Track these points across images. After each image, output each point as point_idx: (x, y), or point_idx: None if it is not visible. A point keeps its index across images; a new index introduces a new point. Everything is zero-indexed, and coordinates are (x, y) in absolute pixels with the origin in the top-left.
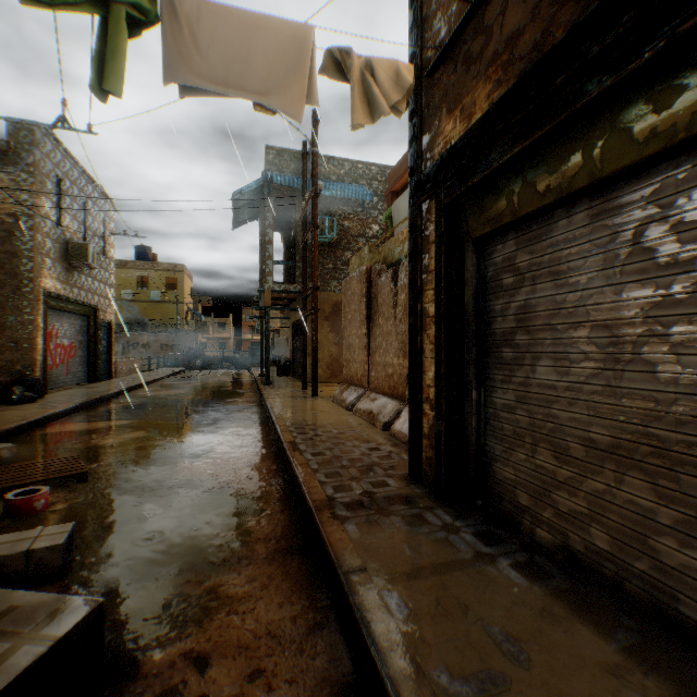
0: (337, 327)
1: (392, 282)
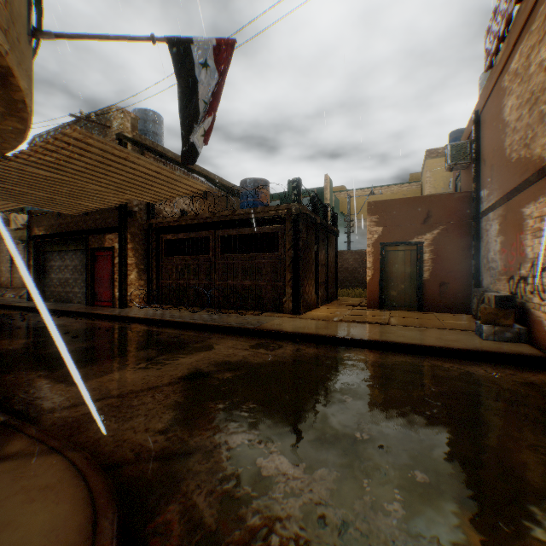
0: None
1: (25, 249)
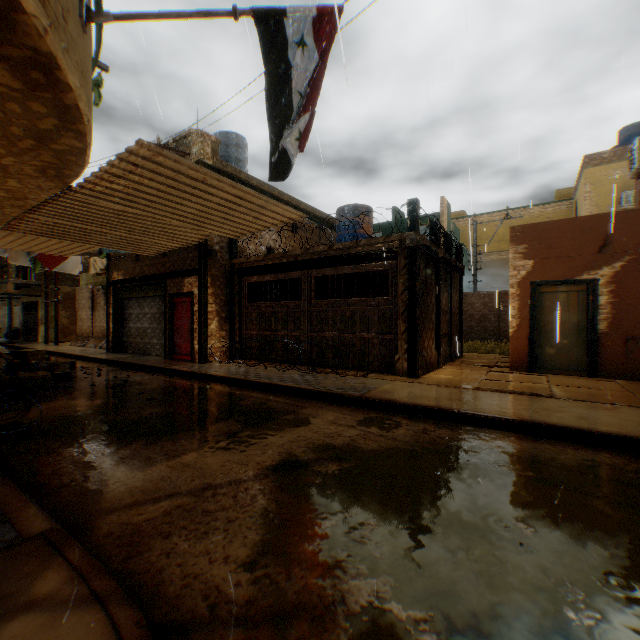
0: (69, 307)
1: (105, 296)
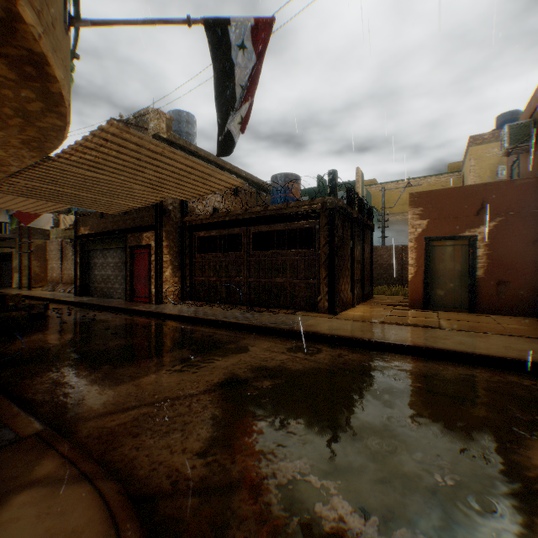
0: (40, 257)
1: (73, 248)
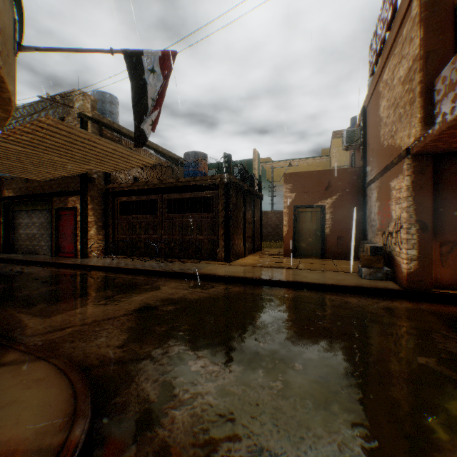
0: None
1: None
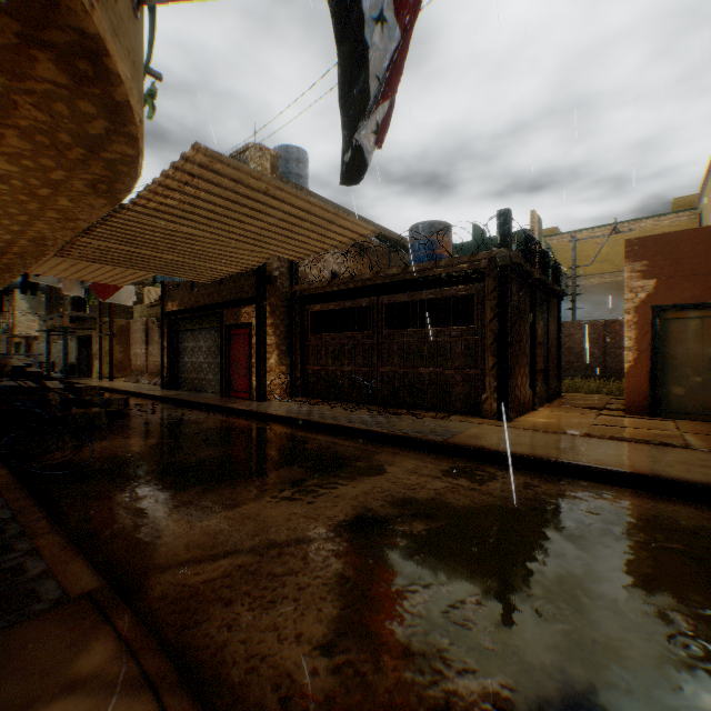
0: (123, 341)
1: (159, 328)
